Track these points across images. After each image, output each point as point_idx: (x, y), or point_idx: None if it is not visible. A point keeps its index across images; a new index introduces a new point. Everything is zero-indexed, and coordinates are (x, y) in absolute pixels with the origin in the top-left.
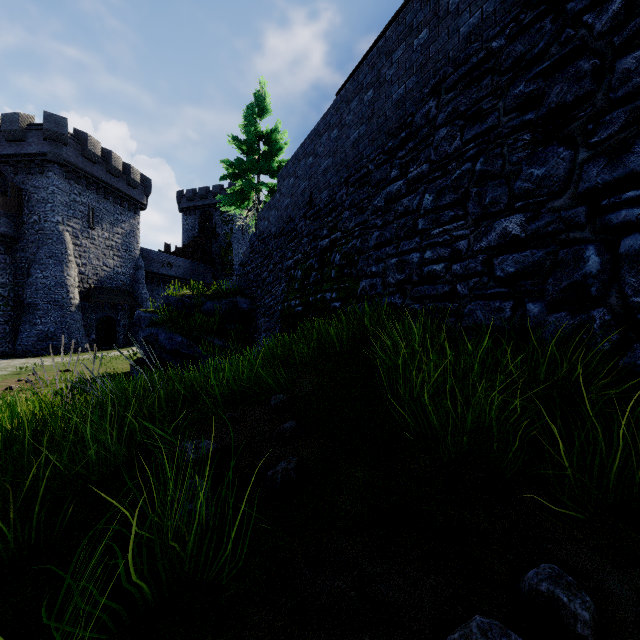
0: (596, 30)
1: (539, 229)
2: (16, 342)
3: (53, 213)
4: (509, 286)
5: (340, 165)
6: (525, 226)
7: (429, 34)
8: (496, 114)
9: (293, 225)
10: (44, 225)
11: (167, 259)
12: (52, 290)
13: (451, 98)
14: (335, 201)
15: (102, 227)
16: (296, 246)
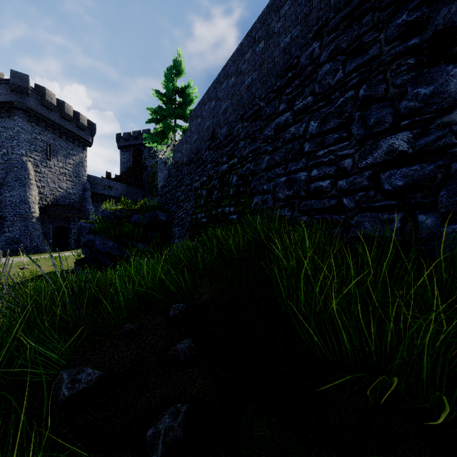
0: None
1: (428, 144)
2: None
3: (18, 147)
4: (397, 199)
5: (237, 105)
6: (412, 142)
7: None
8: (378, 45)
9: (200, 155)
10: (11, 156)
11: (108, 183)
12: (17, 206)
13: (333, 38)
14: (233, 134)
15: (57, 159)
16: (202, 171)
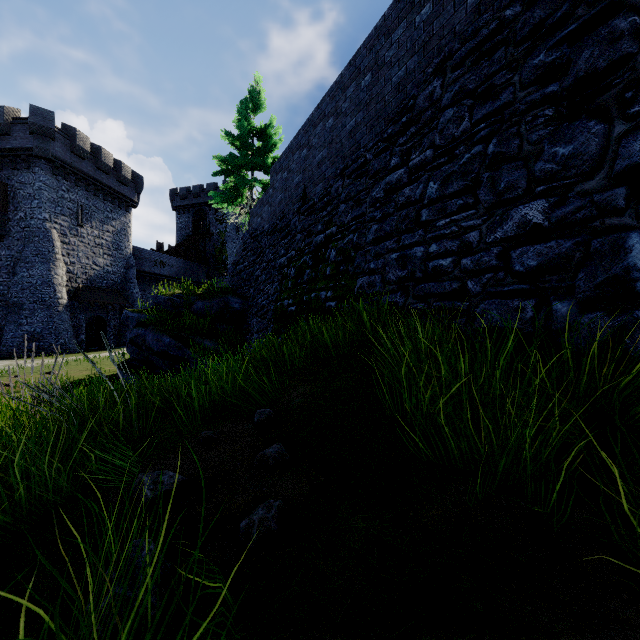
0: None
1: (566, 216)
2: (1, 343)
3: (40, 210)
4: (530, 282)
5: (336, 156)
6: (548, 213)
7: (433, 9)
8: (511, 89)
9: (286, 221)
10: (30, 222)
11: (159, 258)
12: (38, 289)
13: (458, 76)
14: (330, 194)
15: (91, 225)
16: (289, 243)
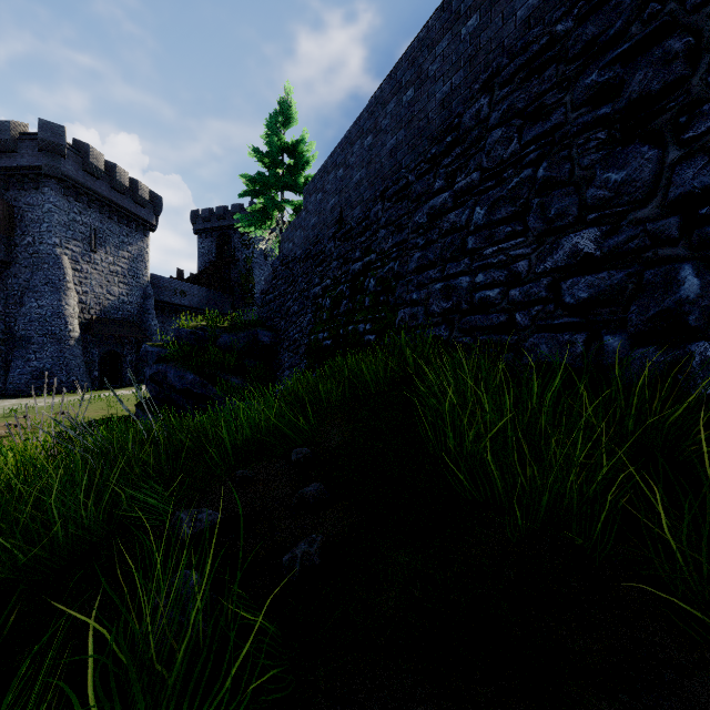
0: (690, 1)
1: (618, 245)
2: (7, 380)
3: (49, 234)
4: (581, 315)
5: (375, 177)
6: (600, 242)
7: (480, 20)
8: (562, 110)
9: (321, 247)
10: (39, 248)
11: (180, 287)
12: (48, 321)
13: (507, 94)
14: (369, 218)
15: (106, 250)
16: (324, 271)
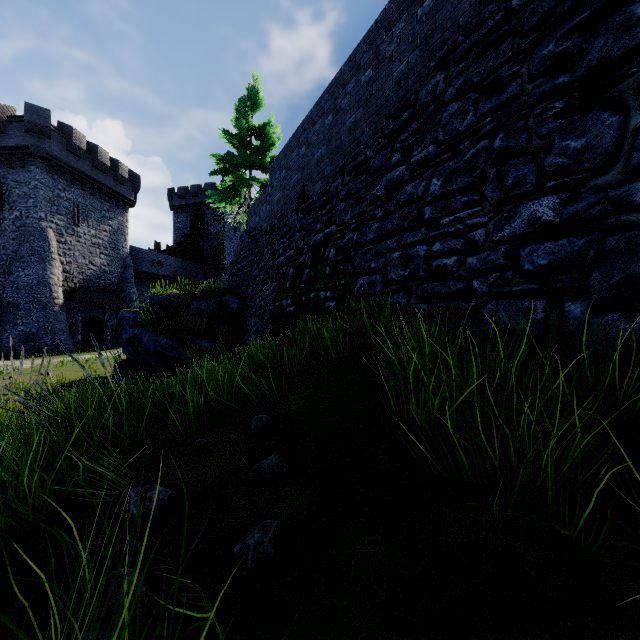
0: None
1: (579, 212)
2: None
3: (35, 209)
4: (540, 282)
5: (335, 153)
6: (560, 209)
7: (435, 1)
8: (518, 81)
9: (285, 220)
10: (26, 221)
11: (157, 258)
12: (34, 289)
13: (462, 69)
14: (330, 192)
15: (88, 224)
16: (288, 242)
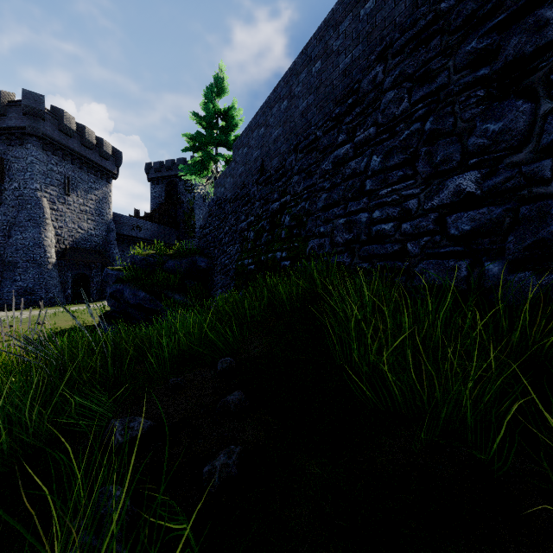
0: None
1: (497, 185)
2: None
3: (32, 181)
4: (464, 244)
5: (289, 133)
6: (480, 183)
7: (375, 3)
8: (446, 73)
9: (246, 190)
10: (23, 191)
11: (136, 223)
12: (31, 250)
13: (398, 62)
14: (285, 167)
15: (77, 194)
16: (249, 209)
